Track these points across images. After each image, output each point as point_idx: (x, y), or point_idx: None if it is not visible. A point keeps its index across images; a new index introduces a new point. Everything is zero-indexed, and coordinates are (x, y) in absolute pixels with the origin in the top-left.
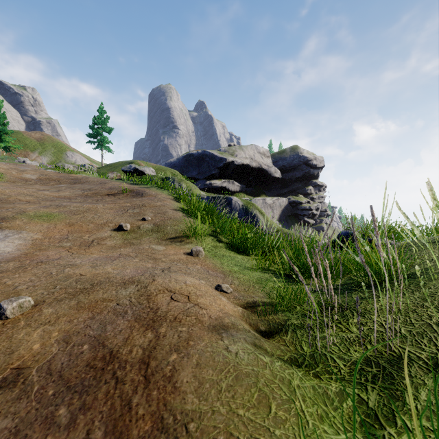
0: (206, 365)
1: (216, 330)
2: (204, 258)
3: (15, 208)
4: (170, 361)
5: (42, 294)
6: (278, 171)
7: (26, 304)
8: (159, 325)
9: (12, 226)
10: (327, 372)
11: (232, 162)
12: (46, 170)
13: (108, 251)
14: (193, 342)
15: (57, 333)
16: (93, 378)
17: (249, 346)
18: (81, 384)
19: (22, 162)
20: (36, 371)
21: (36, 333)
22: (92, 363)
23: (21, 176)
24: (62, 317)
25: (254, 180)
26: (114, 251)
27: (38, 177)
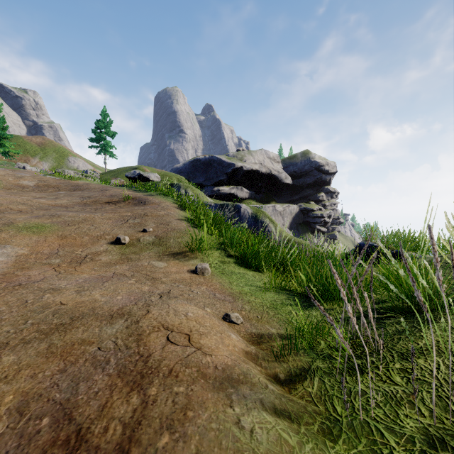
0: None
1: (223, 389)
2: (210, 277)
3: (3, 218)
4: (159, 447)
5: (7, 333)
6: (289, 177)
7: None
8: (149, 382)
9: None
10: (374, 453)
11: (241, 167)
12: (46, 176)
13: (101, 269)
14: (193, 413)
15: (12, 396)
16: None
17: (267, 414)
18: None
19: (22, 167)
20: None
21: None
22: (48, 452)
23: (18, 183)
24: (23, 370)
25: (263, 186)
26: (109, 269)
27: (36, 183)
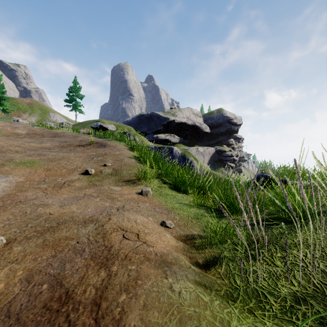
0: (152, 307)
1: (161, 267)
2: (151, 197)
3: (5, 156)
4: (119, 302)
5: (15, 232)
6: (208, 128)
7: None
8: (111, 263)
9: (1, 171)
10: (260, 308)
11: (173, 120)
12: (33, 127)
13: (75, 191)
14: (141, 281)
15: (22, 271)
16: (47, 322)
17: (190, 283)
18: None
19: (16, 120)
20: None
21: (3, 271)
22: (48, 305)
23: (14, 131)
24: (28, 255)
25: (189, 134)
26: (81, 191)
27: (27, 132)
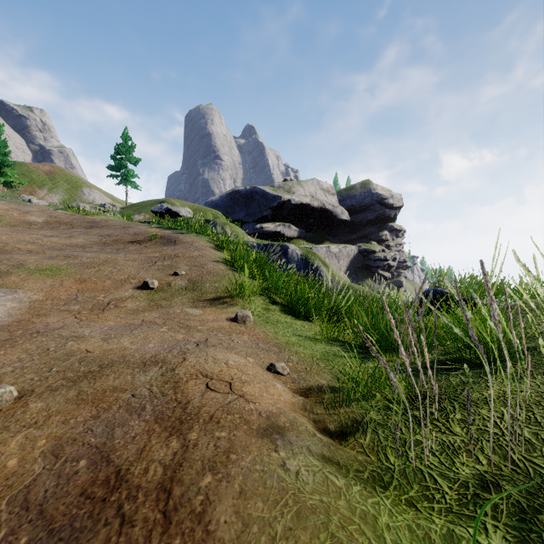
0: (254, 494)
1: (268, 435)
2: (252, 326)
3: (11, 259)
4: (202, 486)
5: (31, 380)
6: (346, 212)
7: (6, 397)
8: (188, 428)
9: (5, 283)
10: (426, 498)
11: (289, 200)
12: (56, 211)
13: (127, 316)
14: (236, 456)
15: (45, 440)
16: (88, 516)
17: (314, 459)
18: (69, 526)
19: (28, 201)
20: (6, 504)
21: (14, 440)
22: (89, 491)
23: (24, 219)
24: (54, 416)
25: (315, 223)
26: (136, 316)
27: (46, 219)
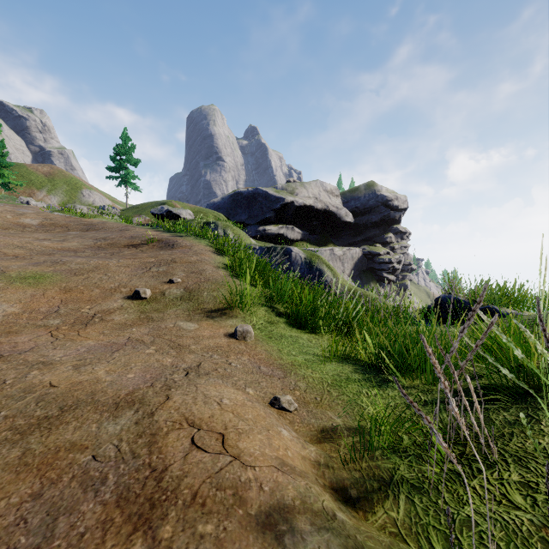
0: None
1: (272, 525)
2: (253, 343)
3: None
4: None
5: None
6: (350, 214)
7: None
8: (161, 516)
9: None
10: None
11: (292, 202)
12: (53, 213)
13: (112, 332)
14: None
15: None
16: None
17: None
18: None
19: (26, 202)
20: None
21: None
22: None
23: (18, 221)
24: None
25: (319, 225)
26: (122, 332)
27: (41, 222)
